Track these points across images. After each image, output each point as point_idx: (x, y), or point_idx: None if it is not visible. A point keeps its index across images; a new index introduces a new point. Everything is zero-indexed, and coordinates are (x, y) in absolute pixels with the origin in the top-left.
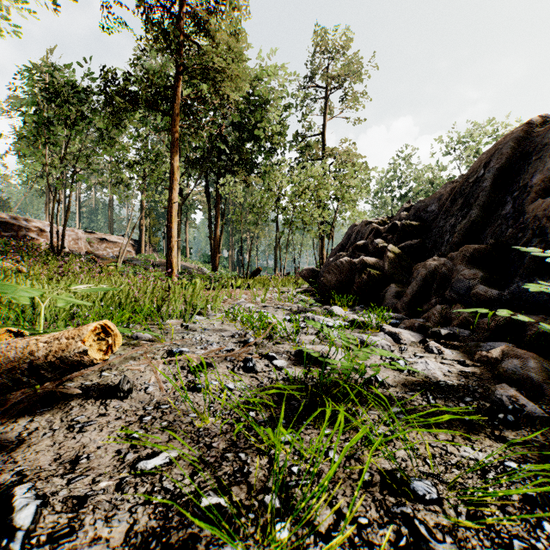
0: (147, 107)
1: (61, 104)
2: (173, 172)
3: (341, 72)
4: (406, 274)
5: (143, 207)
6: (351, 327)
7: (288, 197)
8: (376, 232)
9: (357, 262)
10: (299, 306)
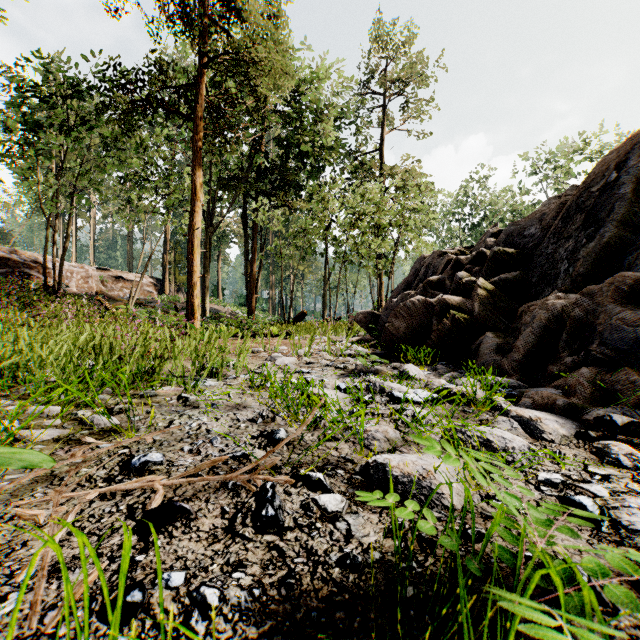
0: (162, 108)
1: (55, 106)
2: (194, 190)
3: (403, 75)
4: (503, 319)
5: (166, 239)
6: (444, 402)
7: (339, 223)
8: (456, 264)
9: (434, 302)
10: (357, 363)
